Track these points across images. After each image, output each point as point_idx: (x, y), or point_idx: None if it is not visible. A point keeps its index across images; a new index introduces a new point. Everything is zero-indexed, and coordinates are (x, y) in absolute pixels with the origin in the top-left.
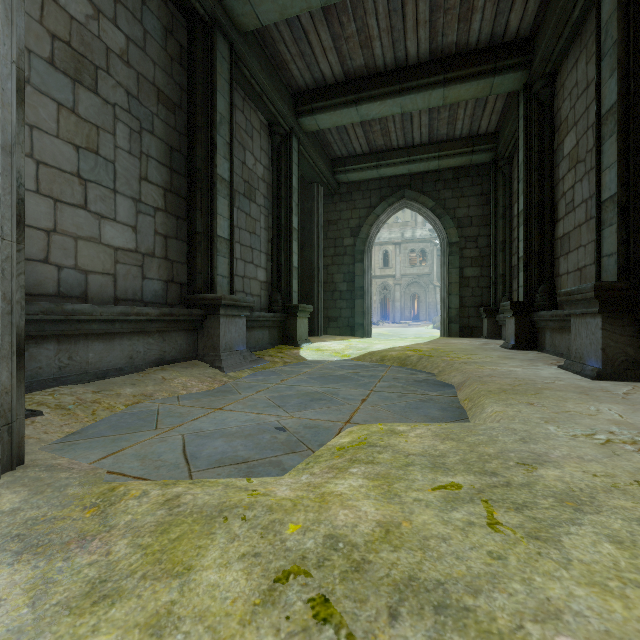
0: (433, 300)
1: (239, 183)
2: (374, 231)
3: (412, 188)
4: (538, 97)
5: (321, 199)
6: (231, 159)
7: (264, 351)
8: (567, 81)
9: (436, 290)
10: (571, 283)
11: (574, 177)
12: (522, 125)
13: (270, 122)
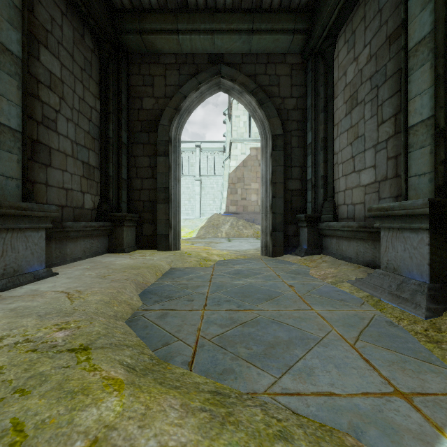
0: None
1: None
2: None
3: None
4: None
5: None
6: None
7: None
8: None
9: None
10: None
11: None
12: None
13: None
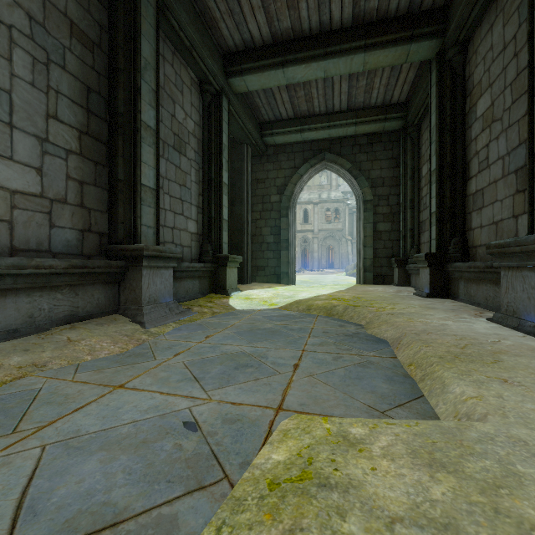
0: (345, 251)
1: (168, 135)
2: (298, 189)
3: (331, 151)
4: (450, 64)
5: (250, 159)
6: (157, 107)
7: (194, 301)
8: (481, 47)
9: (348, 243)
10: (485, 236)
11: (489, 136)
12: (435, 91)
13: (201, 80)
